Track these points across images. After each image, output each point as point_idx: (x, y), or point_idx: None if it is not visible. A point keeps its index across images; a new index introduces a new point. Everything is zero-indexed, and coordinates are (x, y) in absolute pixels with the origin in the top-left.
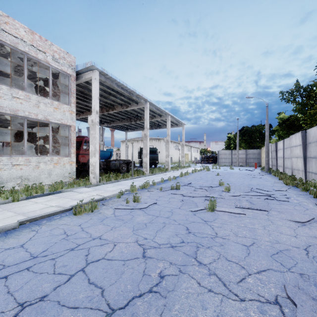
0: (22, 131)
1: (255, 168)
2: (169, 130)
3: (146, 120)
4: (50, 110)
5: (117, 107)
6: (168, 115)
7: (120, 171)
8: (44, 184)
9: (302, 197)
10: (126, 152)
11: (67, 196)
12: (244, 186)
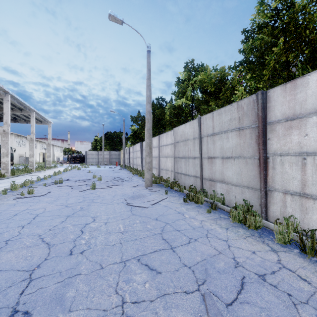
0: None
1: (116, 166)
2: (34, 128)
3: (7, 114)
4: None
5: None
6: (32, 111)
7: None
8: None
9: (138, 179)
10: None
11: None
12: (110, 177)
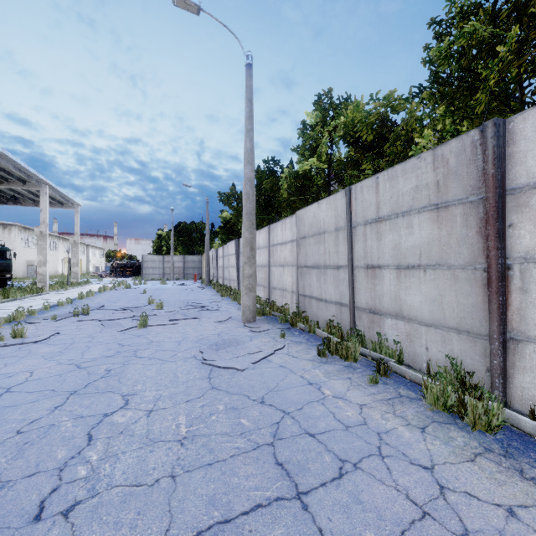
0: None
1: (195, 281)
2: (46, 213)
3: None
4: None
5: None
6: (44, 183)
7: None
8: None
9: (231, 306)
10: None
11: None
12: (180, 302)
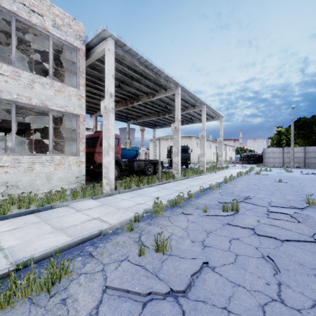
0: (38, 127)
1: None
2: (204, 123)
3: (177, 109)
4: (49, 93)
5: (142, 97)
6: (203, 104)
7: (146, 173)
8: (40, 192)
9: None
10: (154, 151)
11: (51, 219)
12: None
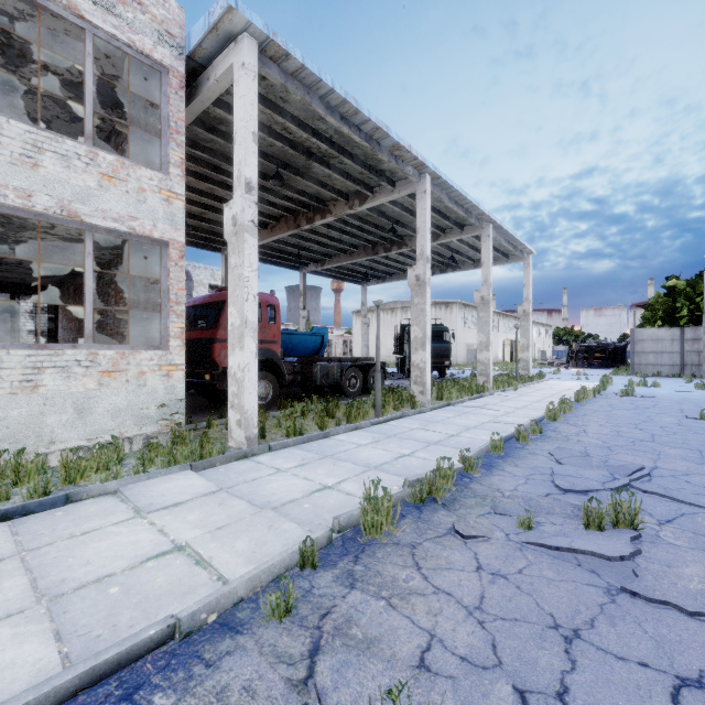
0: (82, 278)
1: None
2: (488, 268)
3: (423, 231)
4: (84, 181)
5: (334, 205)
6: (485, 222)
7: (343, 391)
8: (59, 446)
9: None
10: (363, 338)
11: (48, 546)
12: None
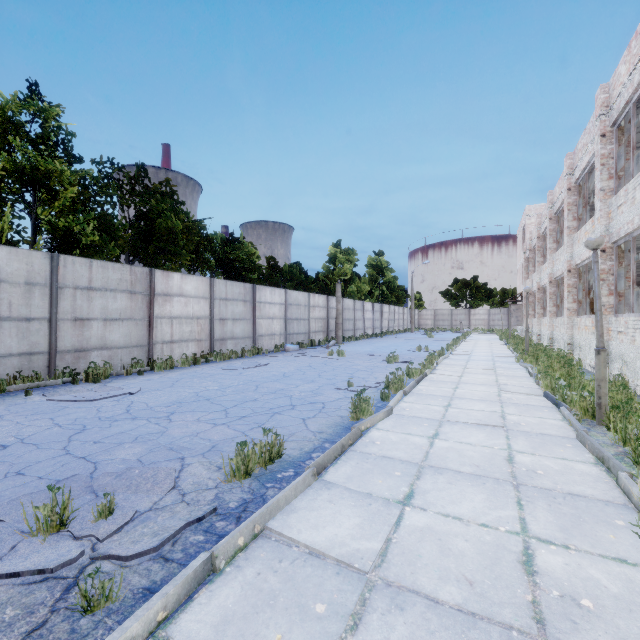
0: None
1: None
2: None
3: None
4: None
5: None
6: None
7: None
8: None
9: None
10: None
11: None
12: None
